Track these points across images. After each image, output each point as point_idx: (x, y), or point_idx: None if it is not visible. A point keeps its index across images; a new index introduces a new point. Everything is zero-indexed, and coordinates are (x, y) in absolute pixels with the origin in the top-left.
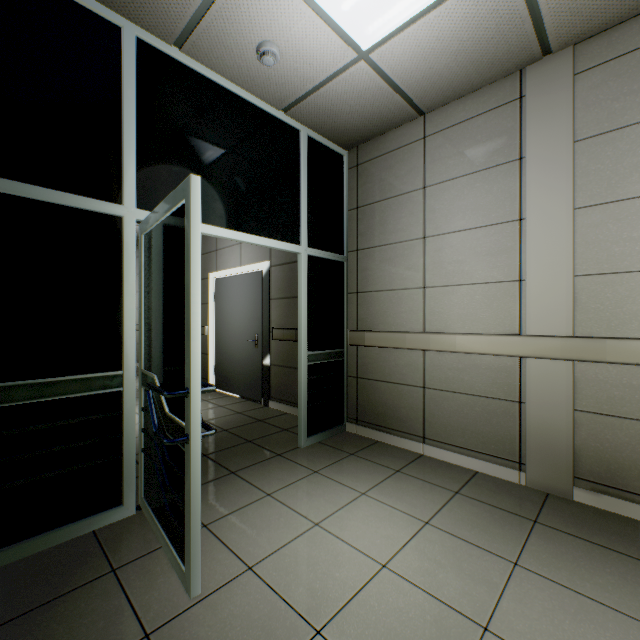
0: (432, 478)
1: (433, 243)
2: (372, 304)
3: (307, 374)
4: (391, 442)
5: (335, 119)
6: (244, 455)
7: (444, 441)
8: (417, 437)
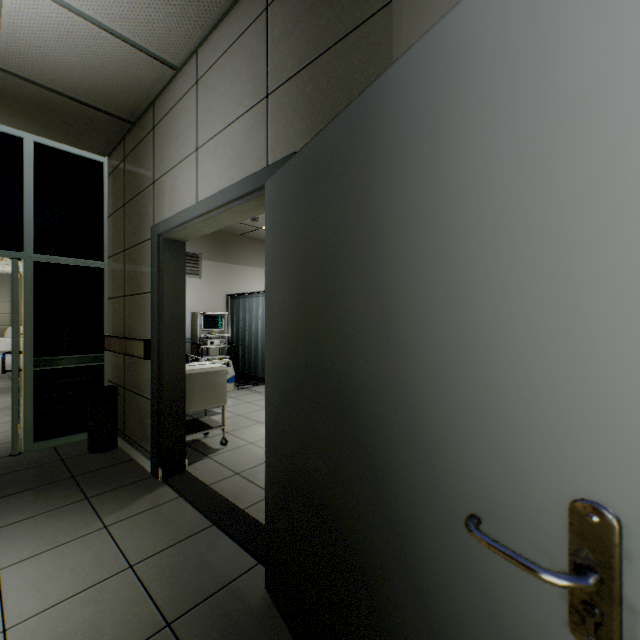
0: None
1: None
2: None
3: None
4: None
5: None
6: None
7: None
8: None
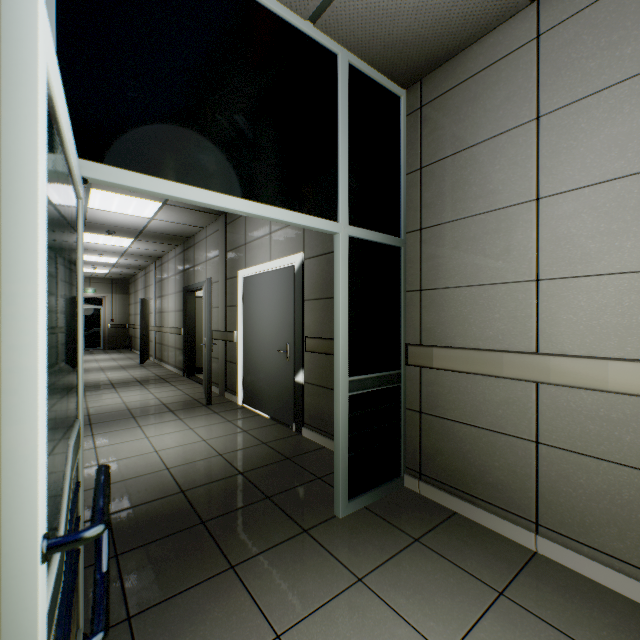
0: (572, 624)
1: (555, 206)
2: (444, 307)
3: (347, 409)
4: (476, 518)
5: (389, 27)
6: (255, 527)
7: (578, 539)
8: (524, 520)
